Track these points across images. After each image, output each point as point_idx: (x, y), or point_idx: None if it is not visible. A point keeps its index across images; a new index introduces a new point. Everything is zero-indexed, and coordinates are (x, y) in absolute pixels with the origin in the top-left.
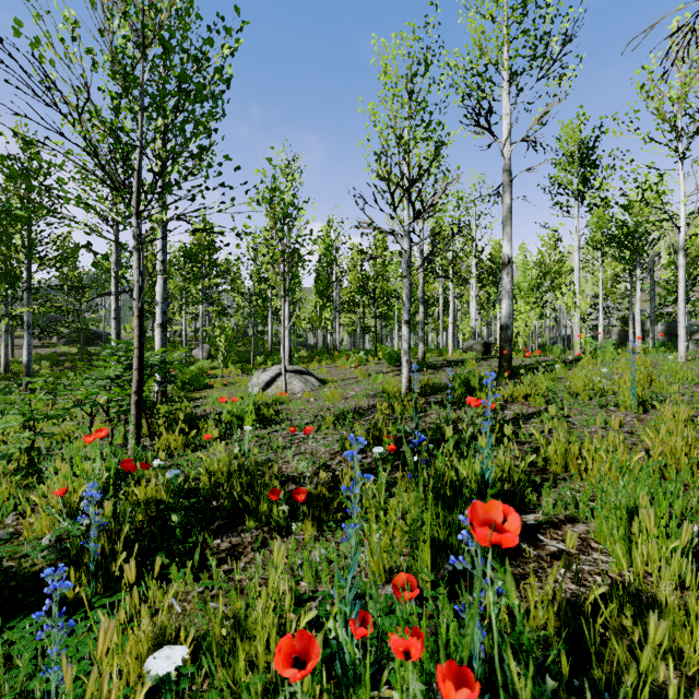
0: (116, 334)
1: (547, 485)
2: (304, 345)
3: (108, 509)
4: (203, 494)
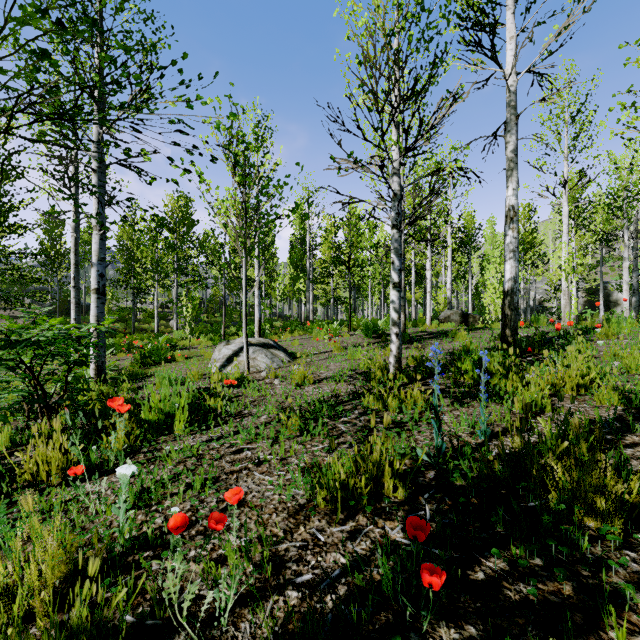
0: (75, 304)
1: None
2: (279, 316)
3: None
4: None
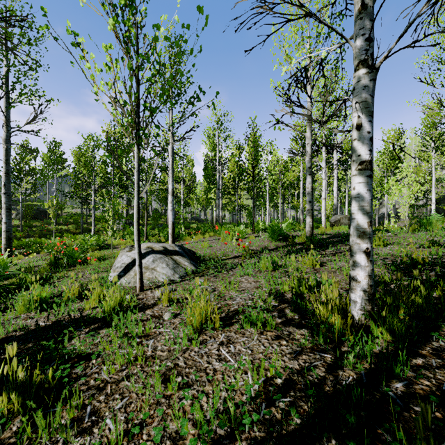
0: (6, 209)
1: None
2: (197, 219)
3: None
4: None
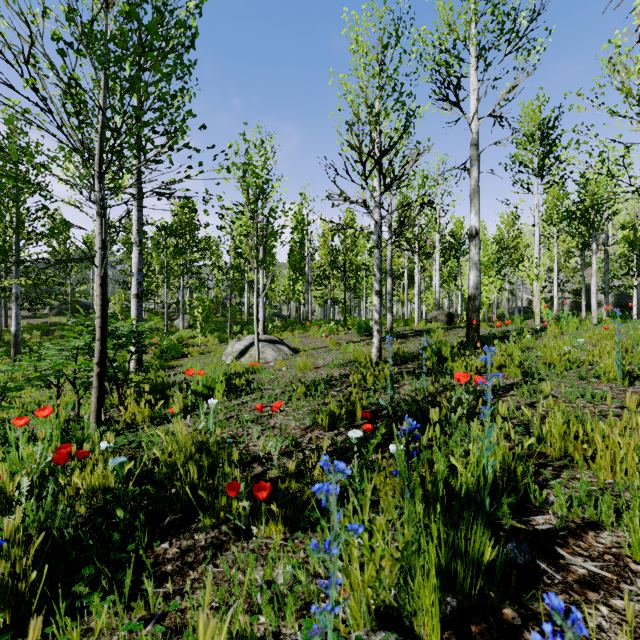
0: None
1: (560, 481)
2: (278, 316)
3: (16, 519)
4: (159, 478)
